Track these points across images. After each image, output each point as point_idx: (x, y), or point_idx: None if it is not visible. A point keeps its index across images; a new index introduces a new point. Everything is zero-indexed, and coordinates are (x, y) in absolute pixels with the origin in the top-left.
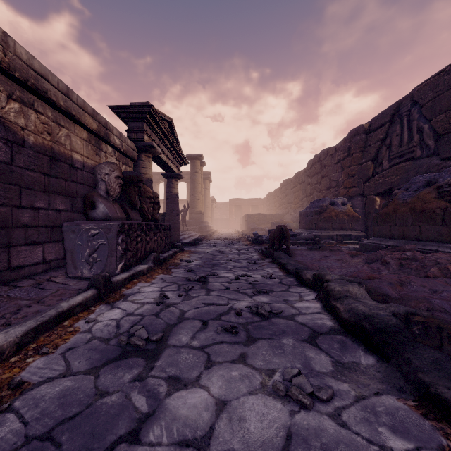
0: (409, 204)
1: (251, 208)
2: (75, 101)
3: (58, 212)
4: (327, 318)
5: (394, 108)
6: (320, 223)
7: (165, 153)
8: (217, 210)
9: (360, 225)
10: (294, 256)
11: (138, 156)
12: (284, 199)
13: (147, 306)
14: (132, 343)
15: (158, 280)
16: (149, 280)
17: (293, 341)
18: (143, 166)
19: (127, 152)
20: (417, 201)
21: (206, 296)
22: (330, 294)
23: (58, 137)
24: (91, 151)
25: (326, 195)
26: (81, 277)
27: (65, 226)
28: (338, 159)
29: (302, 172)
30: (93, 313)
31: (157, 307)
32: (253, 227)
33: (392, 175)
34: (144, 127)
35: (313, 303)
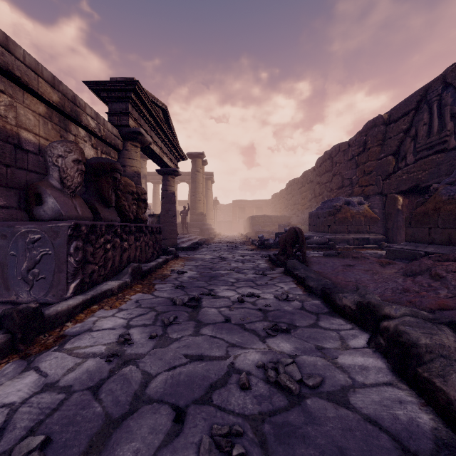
0: None
1: (256, 210)
2: (20, 58)
3: None
4: (411, 402)
5: (421, 94)
6: (334, 225)
7: (158, 145)
8: (220, 212)
9: (379, 228)
10: (309, 264)
11: (123, 144)
12: (290, 200)
13: (89, 364)
14: None
15: (130, 303)
16: (117, 305)
17: None
18: (129, 157)
19: (106, 138)
20: None
21: (192, 337)
22: (414, 353)
23: None
24: (52, 132)
25: (338, 195)
26: (16, 302)
27: None
28: (352, 155)
29: (310, 171)
30: None
31: (105, 366)
32: (258, 230)
33: (419, 170)
34: (128, 109)
35: (370, 357)
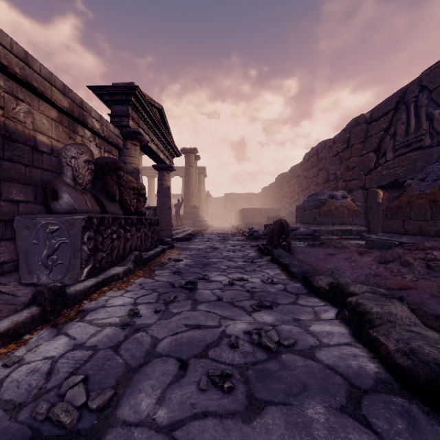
0: (428, 195)
1: (246, 203)
2: (37, 71)
3: (15, 203)
4: (363, 356)
5: (399, 95)
6: (319, 217)
7: (155, 143)
8: (212, 204)
9: (361, 220)
10: (294, 253)
11: (123, 143)
12: (279, 194)
13: (108, 331)
14: (54, 418)
15: (135, 286)
16: (124, 287)
17: (324, 411)
18: (129, 155)
19: (109, 138)
20: (438, 192)
21: (190, 312)
22: (366, 318)
23: (14, 113)
24: (62, 134)
25: (324, 189)
26: (37, 284)
27: (17, 220)
28: (337, 151)
29: (298, 165)
30: (24, 345)
31: (121, 332)
32: (248, 222)
33: (398, 166)
34: (129, 112)
35: (336, 325)
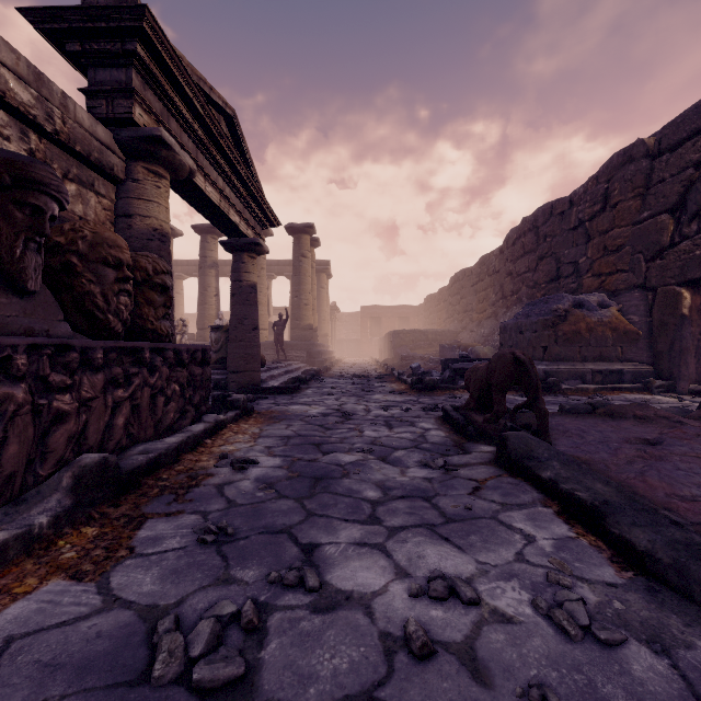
0: None
1: (398, 322)
2: None
3: None
4: None
5: None
6: (555, 345)
7: (217, 185)
8: (341, 325)
9: (641, 351)
10: None
11: (126, 168)
12: (457, 305)
13: None
14: None
15: None
16: None
17: None
18: (139, 196)
19: (74, 143)
20: None
21: None
22: None
23: None
24: None
25: (549, 292)
26: None
27: None
28: (578, 220)
29: (494, 253)
30: None
31: None
32: (405, 355)
33: None
34: (132, 84)
35: None
